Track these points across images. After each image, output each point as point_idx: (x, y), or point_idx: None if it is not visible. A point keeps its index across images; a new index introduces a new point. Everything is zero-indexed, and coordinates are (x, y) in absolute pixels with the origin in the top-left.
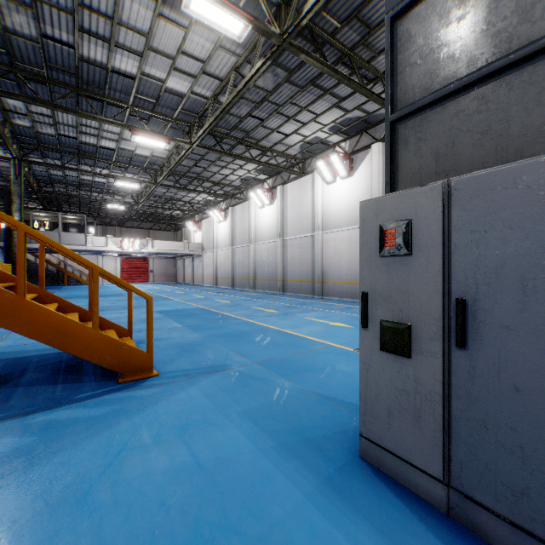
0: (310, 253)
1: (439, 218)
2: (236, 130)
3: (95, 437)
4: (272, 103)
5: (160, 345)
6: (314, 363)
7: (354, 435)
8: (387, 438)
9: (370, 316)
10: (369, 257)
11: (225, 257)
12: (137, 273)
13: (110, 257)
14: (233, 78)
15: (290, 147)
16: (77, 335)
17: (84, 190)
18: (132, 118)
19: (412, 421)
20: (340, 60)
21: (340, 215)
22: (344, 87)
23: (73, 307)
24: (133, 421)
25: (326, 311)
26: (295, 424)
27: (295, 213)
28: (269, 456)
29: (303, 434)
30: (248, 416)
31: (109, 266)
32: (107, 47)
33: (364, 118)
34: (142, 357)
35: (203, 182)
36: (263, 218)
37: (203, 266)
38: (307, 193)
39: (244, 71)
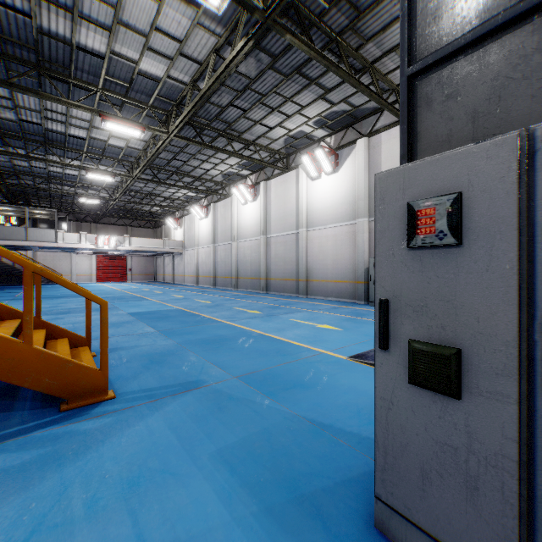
0: (294, 251)
1: (512, 188)
2: (217, 121)
3: (1, 506)
4: (255, 92)
5: (125, 355)
6: (303, 375)
7: (363, 486)
8: (420, 511)
9: (393, 333)
10: (390, 250)
11: (206, 255)
12: (114, 272)
13: (84, 255)
14: (213, 62)
15: (274, 141)
16: (1, 353)
17: (54, 183)
18: (103, 104)
19: (463, 494)
20: (327, 45)
21: (325, 211)
22: (330, 77)
23: (15, 313)
24: (64, 473)
25: (312, 311)
26: (285, 470)
27: (278, 210)
28: (250, 531)
29: (296, 488)
30: (223, 459)
31: (83, 264)
32: (70, 18)
33: (350, 112)
34: (93, 376)
35: (183, 177)
36: (246, 215)
37: (183, 264)
38: (292, 190)
39: (225, 55)
